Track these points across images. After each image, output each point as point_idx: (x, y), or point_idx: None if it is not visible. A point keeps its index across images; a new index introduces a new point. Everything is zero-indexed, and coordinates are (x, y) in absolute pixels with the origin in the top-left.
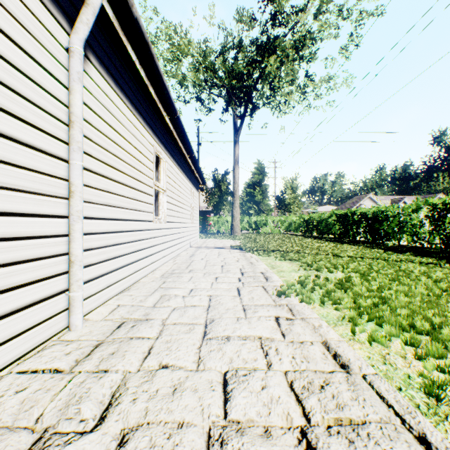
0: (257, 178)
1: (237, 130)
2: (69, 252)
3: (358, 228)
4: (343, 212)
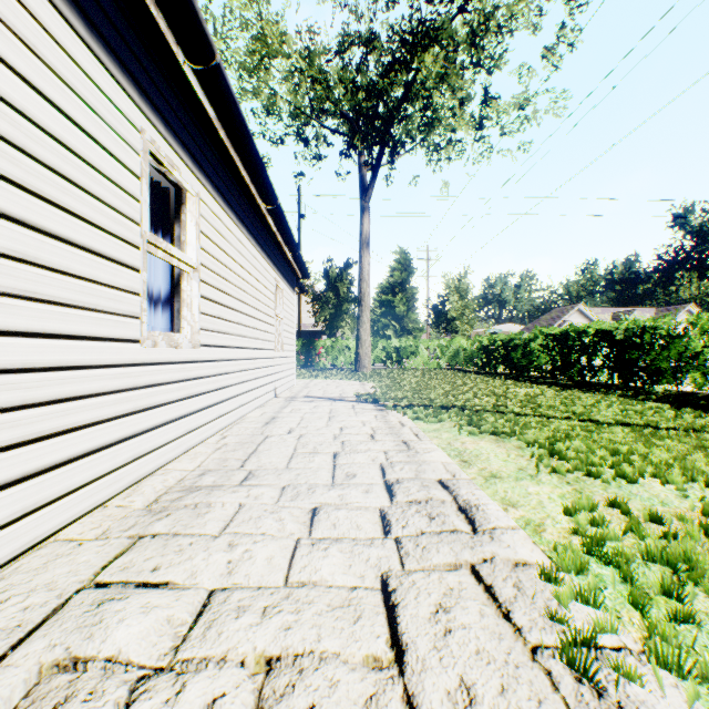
0: (399, 276)
1: (366, 189)
2: None
3: (591, 359)
4: (560, 331)
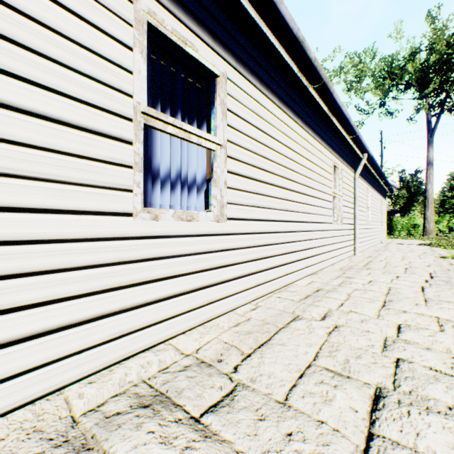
0: None
1: (430, 129)
2: (355, 234)
3: None
4: None
